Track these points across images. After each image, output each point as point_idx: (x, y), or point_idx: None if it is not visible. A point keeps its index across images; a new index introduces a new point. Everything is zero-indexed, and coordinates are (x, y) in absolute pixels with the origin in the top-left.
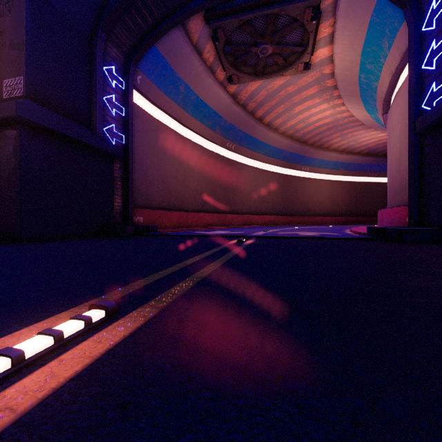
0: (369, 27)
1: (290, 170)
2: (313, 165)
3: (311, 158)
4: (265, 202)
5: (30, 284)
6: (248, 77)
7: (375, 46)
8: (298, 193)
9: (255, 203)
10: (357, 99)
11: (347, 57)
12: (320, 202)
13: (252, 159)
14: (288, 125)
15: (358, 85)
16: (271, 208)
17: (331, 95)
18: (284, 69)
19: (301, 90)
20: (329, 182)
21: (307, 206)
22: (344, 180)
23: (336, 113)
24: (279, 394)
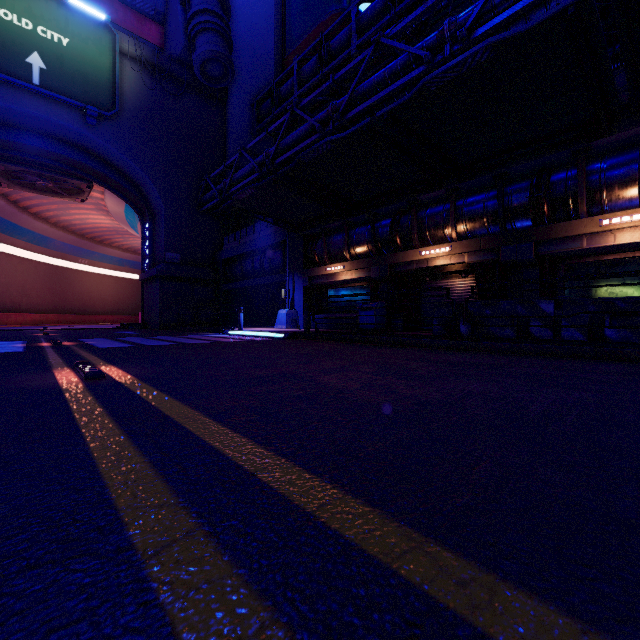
0: (126, 205)
1: (63, 261)
2: (93, 258)
3: (90, 251)
4: (27, 297)
5: (7, 334)
6: (22, 188)
7: (132, 214)
8: (74, 288)
9: (12, 298)
10: (129, 226)
11: (116, 208)
12: (103, 299)
13: (8, 244)
14: (62, 218)
15: (127, 222)
16: (36, 305)
17: (108, 214)
18: (63, 195)
19: (78, 203)
20: (114, 278)
21: (86, 304)
22: (131, 278)
23: (115, 224)
24: (78, 333)
